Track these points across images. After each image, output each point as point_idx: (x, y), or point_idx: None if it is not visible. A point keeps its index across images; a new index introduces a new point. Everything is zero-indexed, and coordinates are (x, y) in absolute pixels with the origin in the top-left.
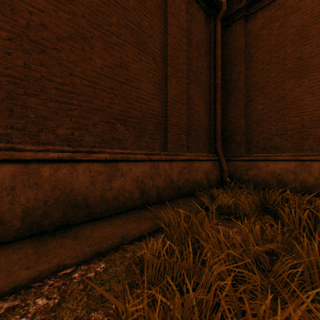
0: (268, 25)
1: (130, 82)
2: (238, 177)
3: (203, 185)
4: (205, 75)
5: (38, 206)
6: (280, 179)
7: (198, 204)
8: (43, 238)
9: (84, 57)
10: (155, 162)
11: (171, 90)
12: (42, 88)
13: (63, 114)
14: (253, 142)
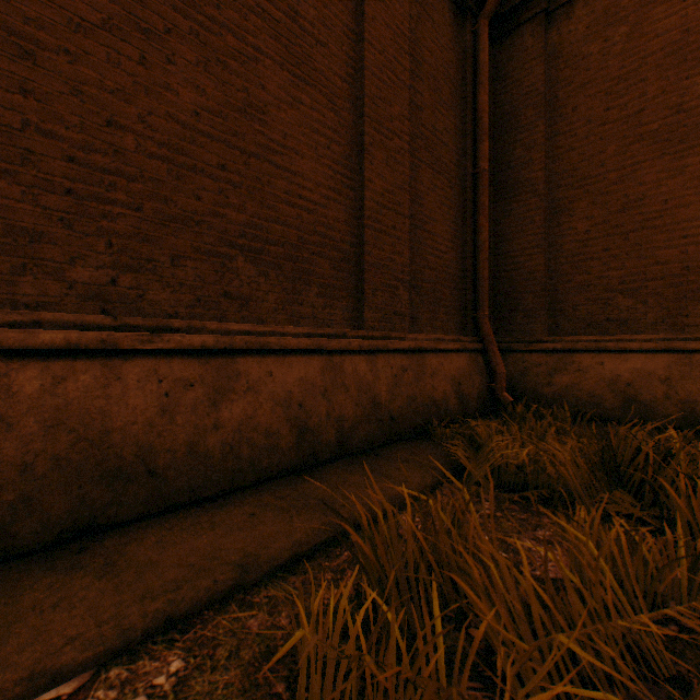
0: (602, 31)
1: (271, 155)
2: (529, 391)
3: (449, 411)
4: (452, 149)
5: (1, 481)
6: (632, 395)
7: (441, 459)
8: (13, 572)
9: (147, 81)
10: (333, 355)
11: (372, 180)
12: (25, 154)
13: (88, 228)
14: (565, 308)
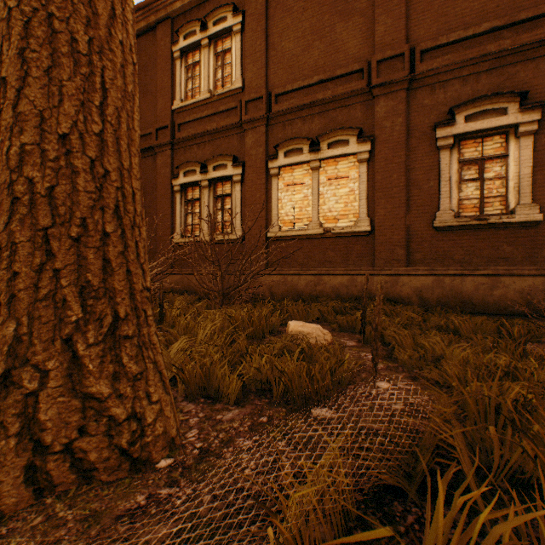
0: None
1: None
2: None
3: None
4: None
5: None
6: None
7: None
8: None
9: None
10: None
11: None
12: None
13: None
14: None
